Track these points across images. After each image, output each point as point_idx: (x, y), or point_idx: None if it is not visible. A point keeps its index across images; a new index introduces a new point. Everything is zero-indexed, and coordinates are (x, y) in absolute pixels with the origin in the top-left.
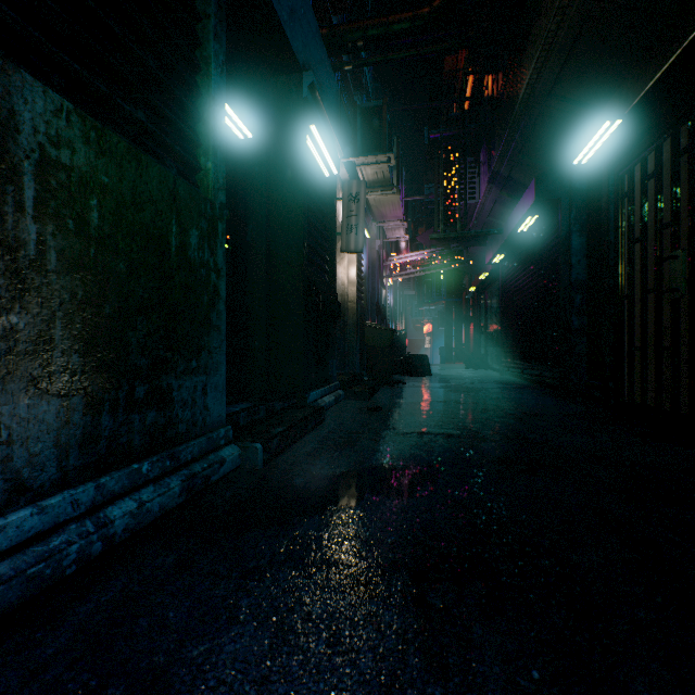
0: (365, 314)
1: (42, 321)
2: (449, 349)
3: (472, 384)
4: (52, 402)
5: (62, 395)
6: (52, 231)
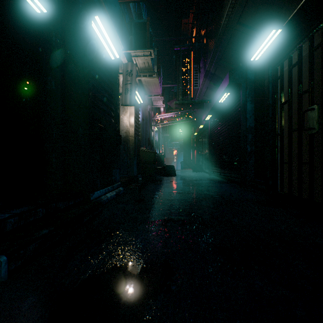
0: (140, 143)
1: None
2: (185, 162)
3: (196, 181)
4: None
5: None
6: None
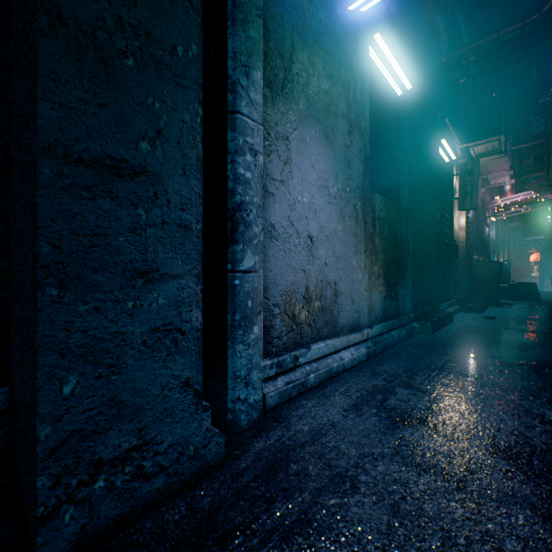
0: (471, 250)
1: (378, 269)
2: None
3: None
4: (379, 294)
5: (381, 292)
6: (379, 240)
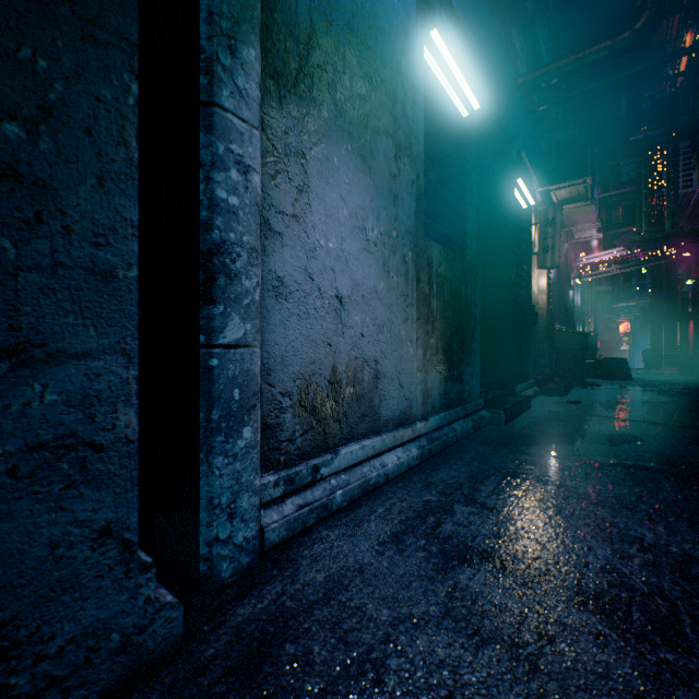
0: (553, 318)
1: (436, 341)
2: (655, 351)
3: (686, 390)
4: (438, 375)
5: (439, 372)
6: (438, 303)
